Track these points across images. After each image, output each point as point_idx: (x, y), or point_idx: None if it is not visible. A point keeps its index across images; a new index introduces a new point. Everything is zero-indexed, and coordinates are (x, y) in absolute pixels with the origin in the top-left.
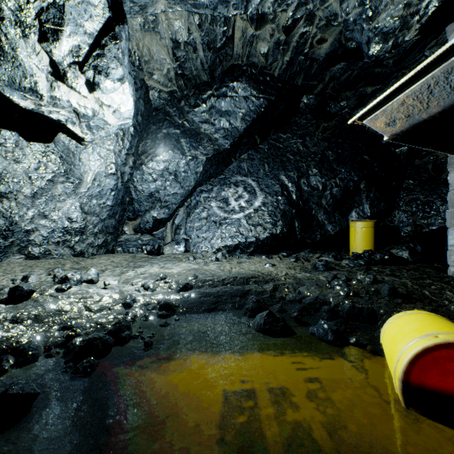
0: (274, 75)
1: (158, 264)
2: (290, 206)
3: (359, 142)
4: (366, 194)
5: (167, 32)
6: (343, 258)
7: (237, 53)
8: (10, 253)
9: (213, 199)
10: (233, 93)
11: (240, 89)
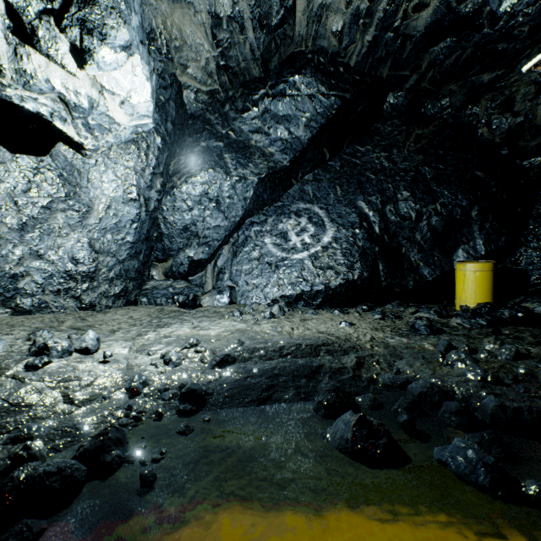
0: (350, 65)
1: (190, 323)
2: (372, 241)
3: (468, 153)
4: (479, 224)
5: (203, 2)
6: (449, 314)
7: (300, 34)
8: None
9: (267, 234)
10: (293, 91)
11: (304, 84)
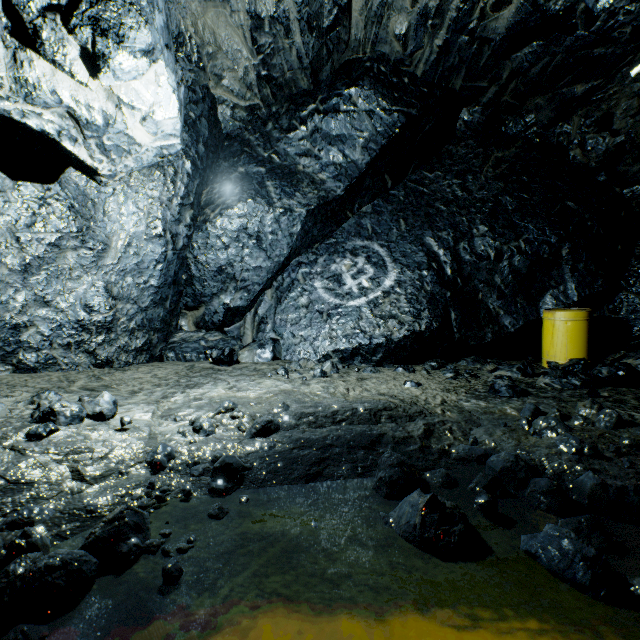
0: (416, 74)
1: (226, 382)
2: (442, 285)
3: (557, 180)
4: (571, 265)
5: None
6: (535, 372)
7: (357, 38)
8: None
9: (317, 276)
10: (349, 107)
11: (361, 98)
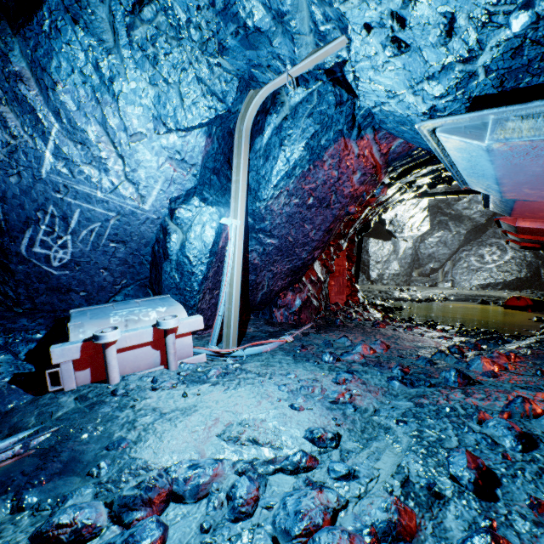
0: None
1: (437, 290)
2: (536, 258)
3: None
4: None
5: None
6: None
7: None
8: (378, 282)
9: (471, 255)
10: None
11: None
